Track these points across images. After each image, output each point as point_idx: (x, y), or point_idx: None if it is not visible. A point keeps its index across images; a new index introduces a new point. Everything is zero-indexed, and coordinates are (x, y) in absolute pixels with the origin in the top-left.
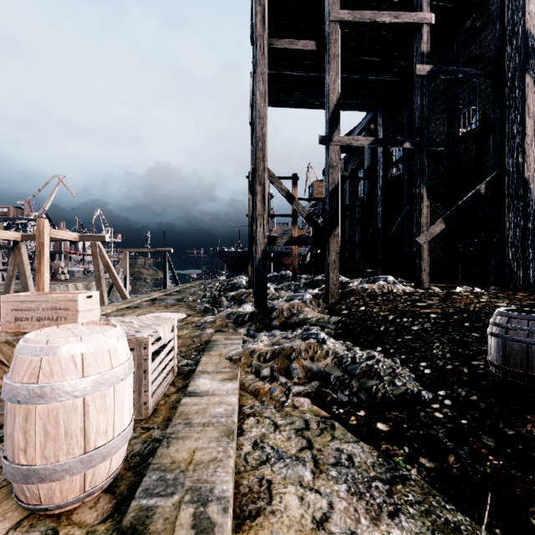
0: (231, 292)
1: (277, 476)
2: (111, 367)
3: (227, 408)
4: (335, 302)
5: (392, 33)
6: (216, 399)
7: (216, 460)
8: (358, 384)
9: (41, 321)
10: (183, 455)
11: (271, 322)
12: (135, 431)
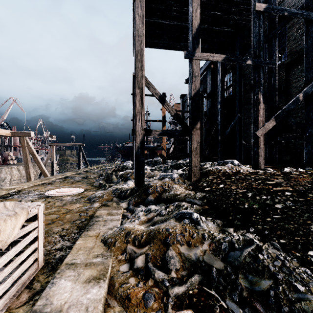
0: (121, 171)
1: None
2: None
3: None
4: (197, 180)
5: None
6: None
7: None
8: (247, 283)
9: None
10: None
11: (147, 197)
12: None
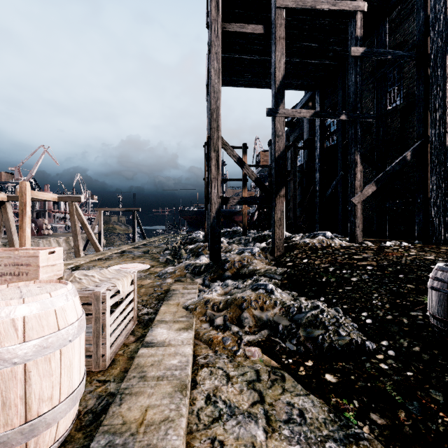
0: (190, 245)
1: (230, 436)
2: (57, 329)
3: (182, 359)
4: (280, 254)
5: (329, 21)
6: (172, 349)
7: (168, 420)
8: (304, 333)
9: (3, 276)
10: (135, 414)
11: (224, 272)
12: (91, 385)
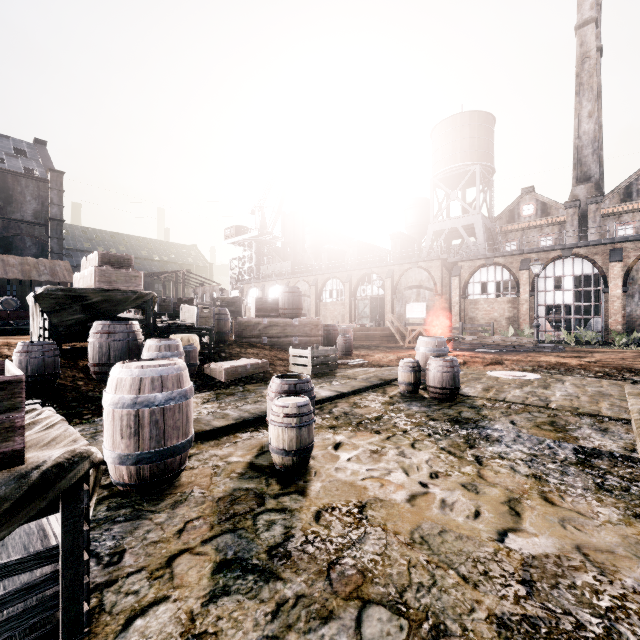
0: None
1: None
2: None
3: None
4: None
5: None
6: None
7: None
8: None
9: None
10: None
11: None
12: None
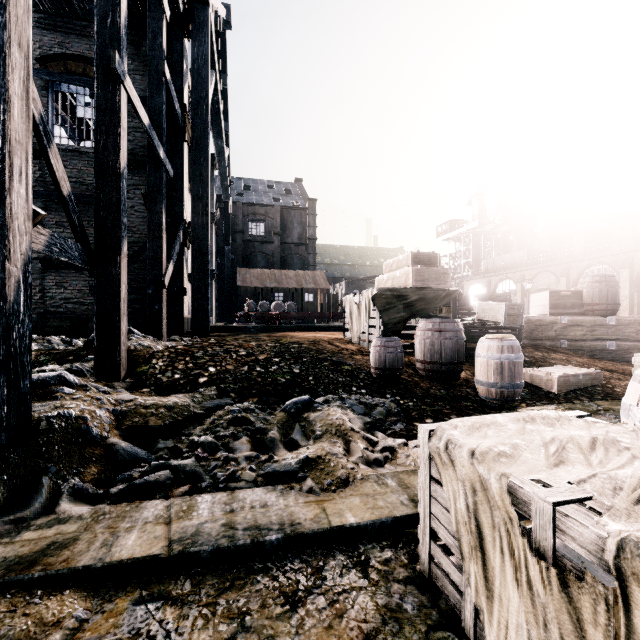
0: None
1: None
2: None
3: None
4: (125, 375)
5: None
6: None
7: None
8: (380, 416)
9: None
10: None
11: (109, 447)
12: None
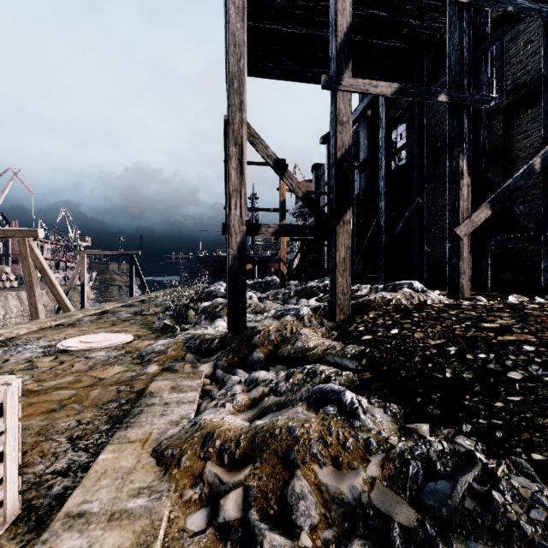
0: (205, 301)
1: None
2: None
3: None
4: (345, 319)
5: None
6: None
7: None
8: None
9: None
10: None
11: (251, 352)
12: None
